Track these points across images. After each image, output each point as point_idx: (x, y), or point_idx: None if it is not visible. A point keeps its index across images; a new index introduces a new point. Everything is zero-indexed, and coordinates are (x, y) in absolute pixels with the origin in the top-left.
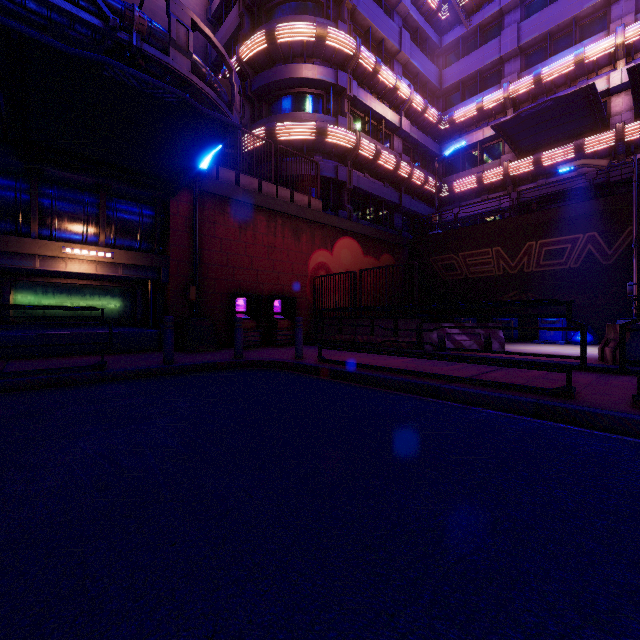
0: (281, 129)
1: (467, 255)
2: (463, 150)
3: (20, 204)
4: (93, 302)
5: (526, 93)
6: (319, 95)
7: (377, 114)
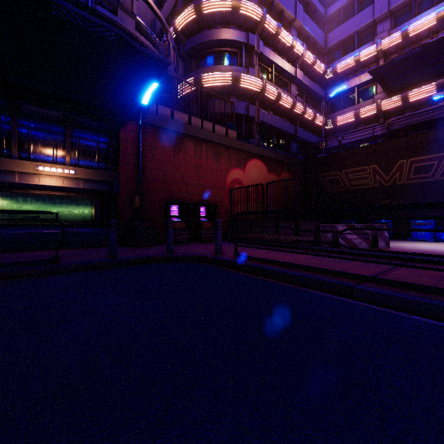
0: (206, 78)
1: (349, 172)
2: (343, 93)
3: (3, 132)
4: (62, 208)
5: (395, 46)
6: (234, 52)
7: (278, 66)
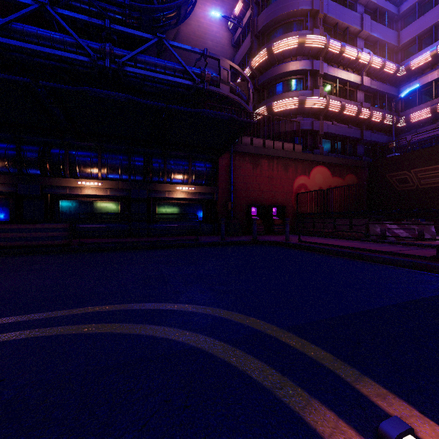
0: (276, 105)
1: (418, 171)
2: (419, 89)
3: (160, 169)
4: (185, 211)
5: None
6: (300, 78)
7: (342, 80)
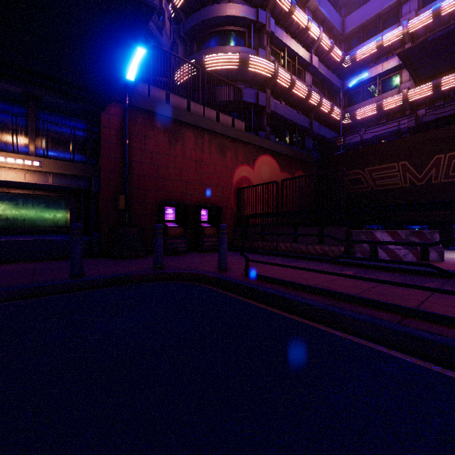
0: (208, 60)
1: (373, 170)
2: (363, 84)
3: None
4: (26, 210)
5: (424, 27)
6: (242, 32)
7: (291, 51)
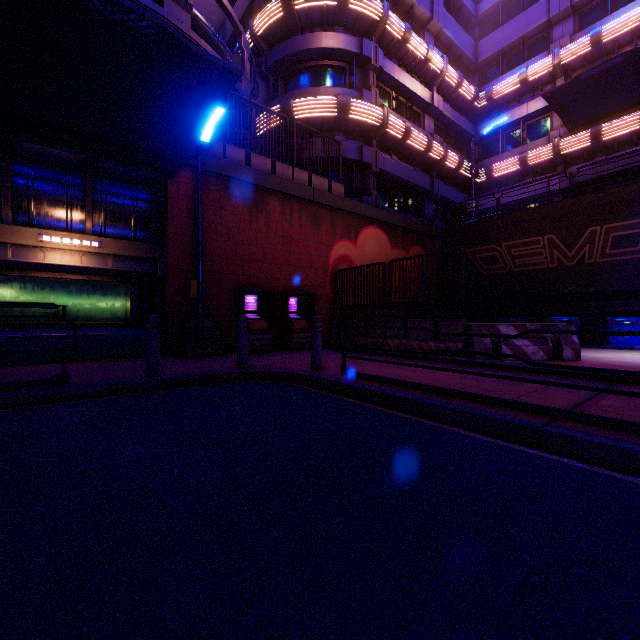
0: (298, 106)
1: (512, 245)
2: (503, 129)
3: None
4: (80, 299)
5: (581, 57)
6: (341, 68)
7: (406, 89)
